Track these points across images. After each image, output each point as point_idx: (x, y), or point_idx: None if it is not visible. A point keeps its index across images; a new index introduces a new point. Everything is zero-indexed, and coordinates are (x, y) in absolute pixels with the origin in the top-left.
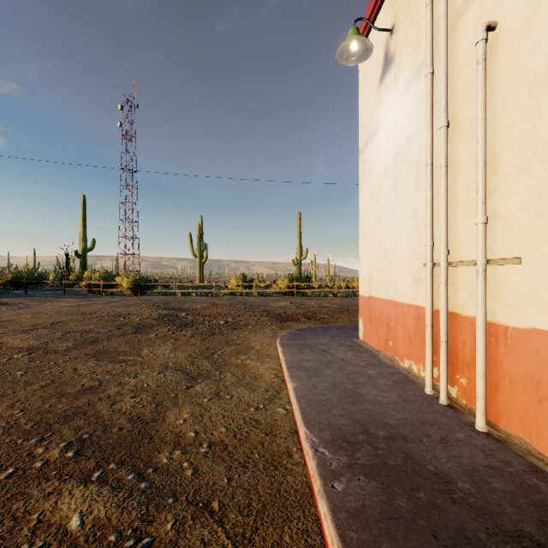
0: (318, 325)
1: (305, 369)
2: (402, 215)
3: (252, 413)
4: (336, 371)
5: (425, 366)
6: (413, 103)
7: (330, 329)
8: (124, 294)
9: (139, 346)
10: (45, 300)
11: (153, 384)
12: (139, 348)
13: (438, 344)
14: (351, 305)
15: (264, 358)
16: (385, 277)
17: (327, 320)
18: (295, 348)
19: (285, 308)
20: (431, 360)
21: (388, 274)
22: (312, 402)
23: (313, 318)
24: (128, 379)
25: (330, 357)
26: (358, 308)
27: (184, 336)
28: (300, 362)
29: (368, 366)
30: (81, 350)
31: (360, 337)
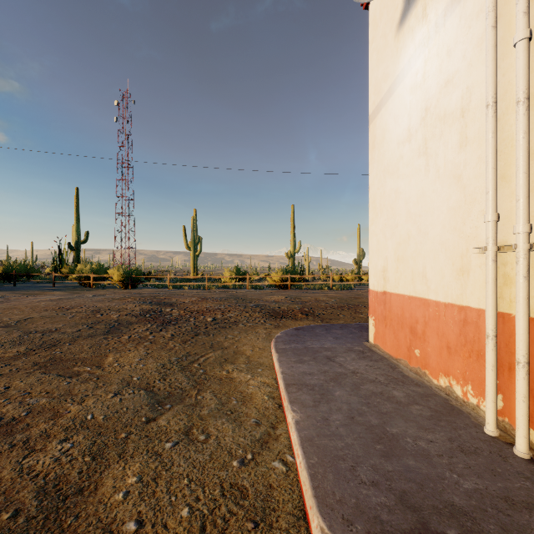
0: (317, 323)
1: (308, 388)
2: (435, 186)
3: (234, 473)
4: (350, 391)
5: (485, 395)
6: (454, 33)
7: (331, 328)
8: (116, 286)
9: (104, 351)
10: (32, 293)
11: (100, 416)
12: (104, 355)
13: (504, 363)
14: (350, 299)
15: (255, 368)
16: (408, 268)
17: (327, 317)
18: (294, 355)
19: (280, 303)
20: (494, 387)
21: (412, 264)
22: (325, 451)
23: (311, 315)
24: (69, 406)
25: (339, 368)
26: (358, 303)
27: (162, 337)
28: (301, 377)
29: (390, 382)
30: (31, 358)
31: (371, 340)
